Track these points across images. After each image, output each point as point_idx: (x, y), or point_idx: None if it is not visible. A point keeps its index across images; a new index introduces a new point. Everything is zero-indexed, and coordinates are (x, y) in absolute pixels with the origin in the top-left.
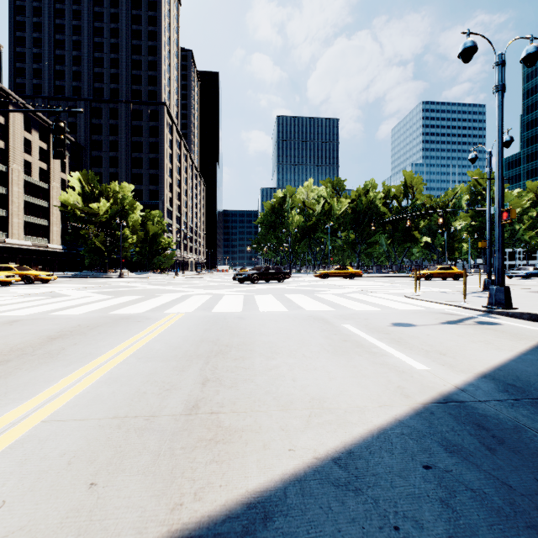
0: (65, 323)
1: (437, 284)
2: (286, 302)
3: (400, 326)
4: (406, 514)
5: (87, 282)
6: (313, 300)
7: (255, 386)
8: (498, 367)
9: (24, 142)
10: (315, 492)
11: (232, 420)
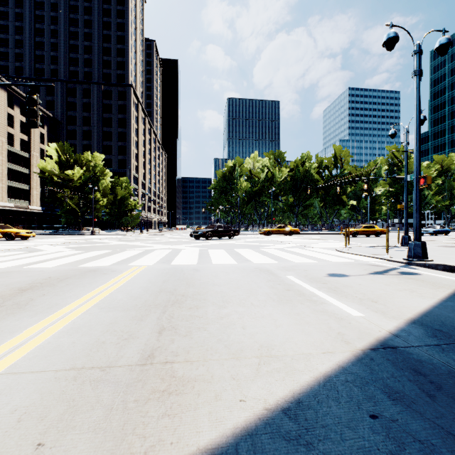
0: (37, 275)
1: (362, 240)
2: (235, 255)
3: (335, 276)
4: None
5: (63, 239)
6: (259, 254)
7: (207, 334)
8: (425, 313)
9: (7, 117)
10: (267, 448)
11: (185, 370)
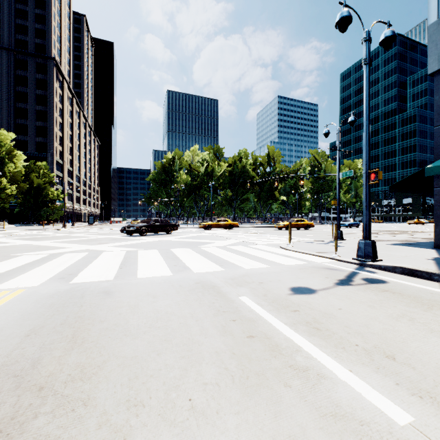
0: None
1: (297, 233)
2: (171, 259)
3: (302, 294)
4: None
5: None
6: (200, 256)
7: None
8: None
9: None
10: None
11: None
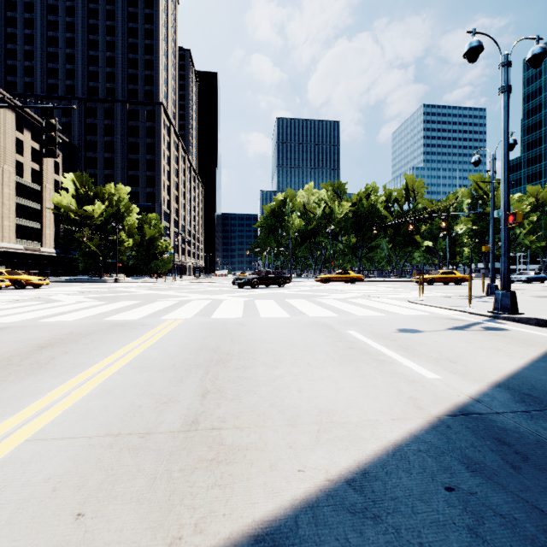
0: (56, 330)
1: (440, 289)
2: (287, 307)
3: (406, 332)
4: (432, 545)
5: (81, 287)
6: (315, 305)
7: (258, 398)
8: (512, 376)
9: (16, 142)
10: (330, 520)
11: (235, 437)
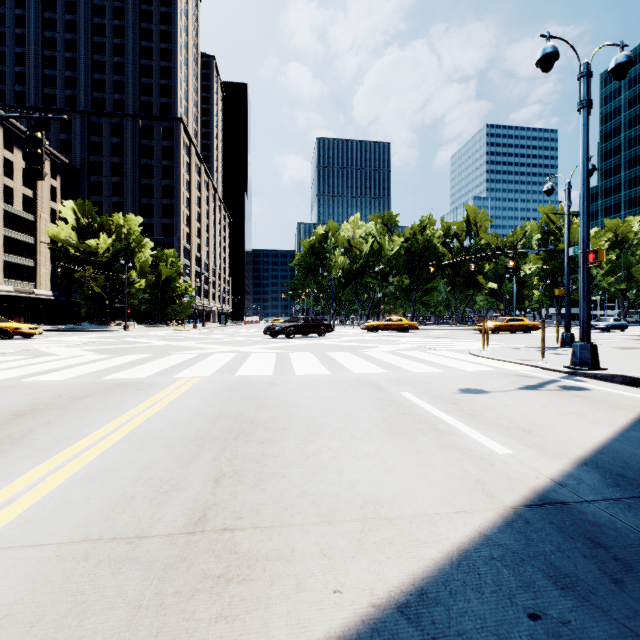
0: (41, 392)
1: (506, 338)
2: (328, 362)
3: (470, 393)
4: None
5: (82, 337)
6: (361, 359)
7: (287, 483)
8: (600, 450)
9: (4, 163)
10: None
11: (253, 541)
